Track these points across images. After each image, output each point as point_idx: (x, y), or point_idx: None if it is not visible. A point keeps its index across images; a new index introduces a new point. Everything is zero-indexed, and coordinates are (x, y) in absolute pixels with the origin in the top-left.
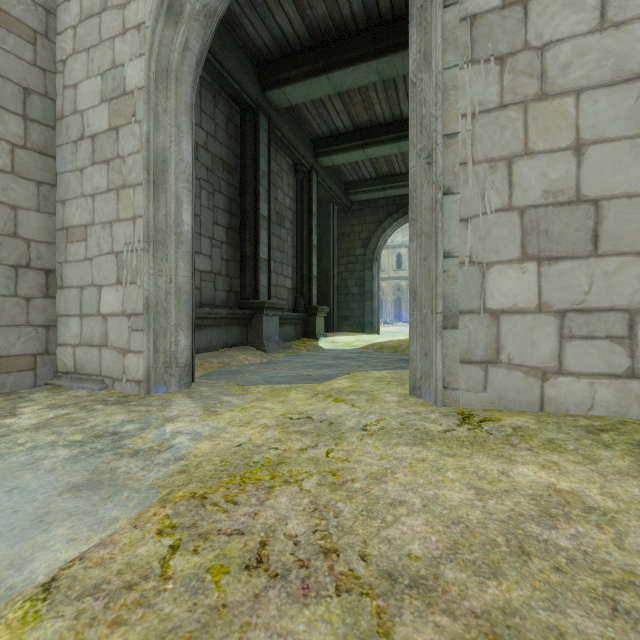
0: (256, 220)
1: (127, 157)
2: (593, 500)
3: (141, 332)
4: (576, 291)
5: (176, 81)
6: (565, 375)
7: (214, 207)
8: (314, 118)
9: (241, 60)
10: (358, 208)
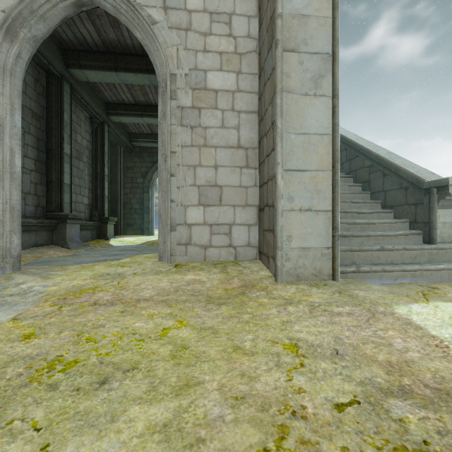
0: (60, 156)
1: None
2: (203, 280)
3: None
4: (215, 217)
5: (10, 76)
6: (212, 247)
7: (24, 144)
8: (106, 90)
9: (49, 44)
10: (139, 151)
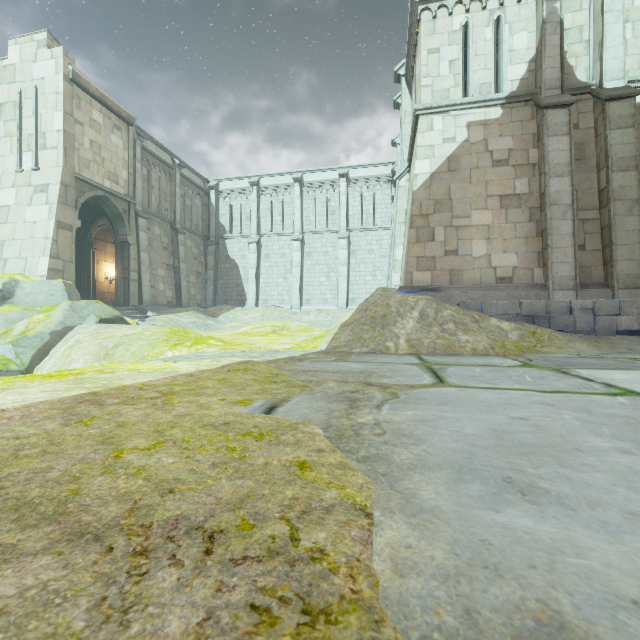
0: None
1: None
2: None
3: None
4: None
5: None
6: None
7: None
8: None
9: None
10: None
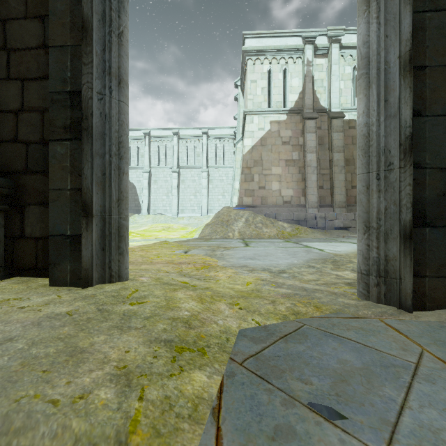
0: None
1: None
2: None
3: None
4: None
5: None
6: None
7: None
8: None
9: None
10: None
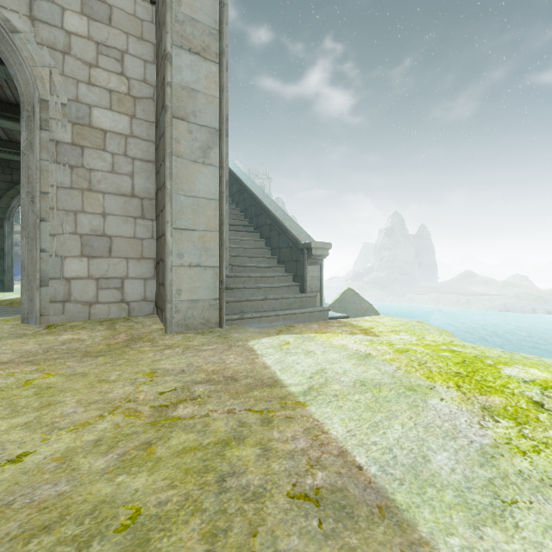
0: None
1: None
2: (83, 338)
3: None
4: (103, 270)
5: None
6: (99, 304)
7: None
8: None
9: None
10: None
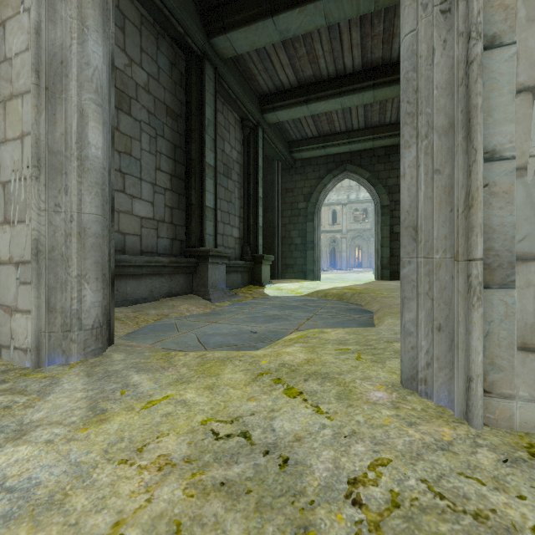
0: (201, 168)
1: (14, 58)
2: None
3: (29, 285)
4: None
5: None
6: None
7: (156, 152)
8: (260, 73)
9: (184, 0)
10: (301, 165)
